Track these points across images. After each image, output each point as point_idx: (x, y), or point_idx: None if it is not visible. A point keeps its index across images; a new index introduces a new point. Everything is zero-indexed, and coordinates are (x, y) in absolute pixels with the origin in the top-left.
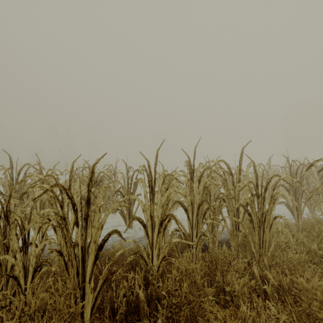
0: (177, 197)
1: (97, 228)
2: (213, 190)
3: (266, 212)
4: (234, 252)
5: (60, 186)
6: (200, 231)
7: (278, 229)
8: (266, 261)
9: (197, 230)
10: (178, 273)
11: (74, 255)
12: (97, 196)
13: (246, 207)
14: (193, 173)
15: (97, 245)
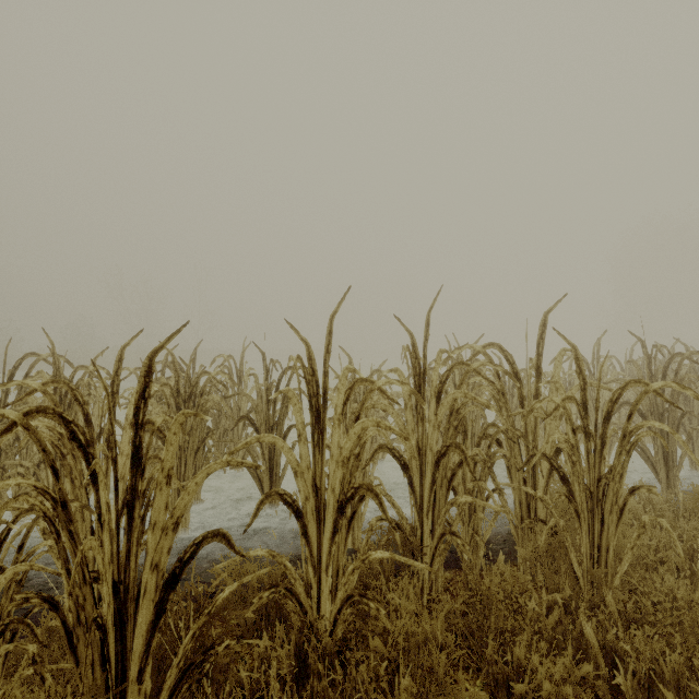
0: (384, 436)
1: (162, 530)
2: (469, 415)
3: (608, 475)
4: (525, 570)
5: (53, 413)
6: (442, 523)
7: (643, 520)
8: (611, 601)
9: (432, 517)
10: (386, 643)
11: (95, 607)
12: (193, 431)
13: (556, 460)
14: (424, 377)
15: (161, 576)
